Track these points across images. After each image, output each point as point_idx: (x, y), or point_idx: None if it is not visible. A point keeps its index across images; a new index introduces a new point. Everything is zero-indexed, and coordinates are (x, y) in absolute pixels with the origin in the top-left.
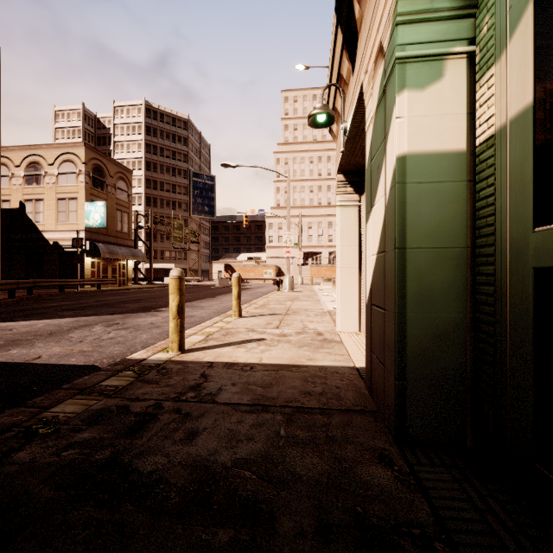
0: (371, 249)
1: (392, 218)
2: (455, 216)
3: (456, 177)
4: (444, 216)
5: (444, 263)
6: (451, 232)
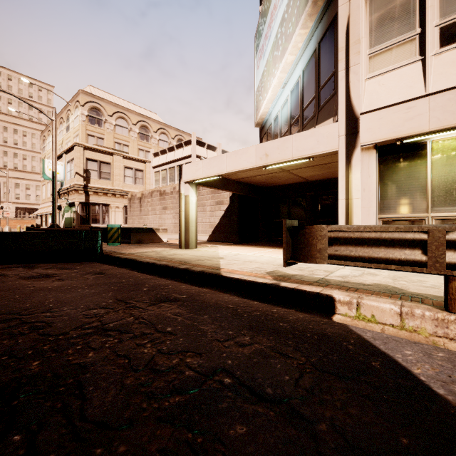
0: (63, 223)
1: (65, 222)
2: (70, 222)
3: (70, 219)
4: (69, 222)
5: (69, 225)
6: (70, 223)
